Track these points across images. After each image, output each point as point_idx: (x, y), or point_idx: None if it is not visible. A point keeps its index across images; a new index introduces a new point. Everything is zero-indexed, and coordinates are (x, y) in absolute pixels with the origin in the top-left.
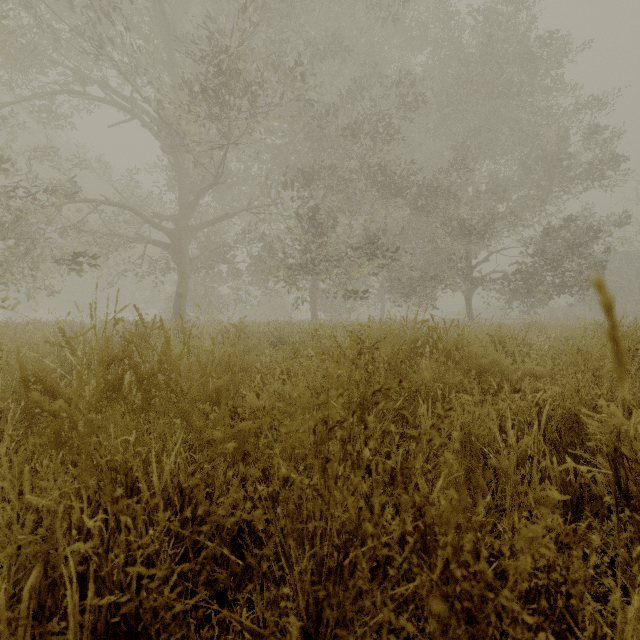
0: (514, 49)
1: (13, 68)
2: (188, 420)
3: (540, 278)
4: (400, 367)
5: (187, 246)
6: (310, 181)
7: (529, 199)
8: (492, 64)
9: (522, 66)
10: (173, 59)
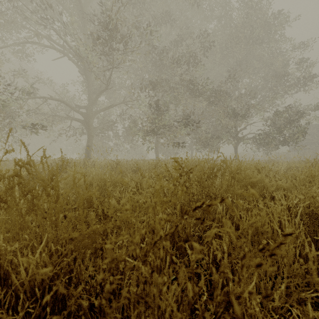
0: (259, 20)
1: (3, 30)
2: (55, 223)
3: (273, 137)
4: (204, 183)
5: (92, 121)
6: (155, 87)
7: (267, 97)
8: (248, 28)
9: (263, 28)
10: (85, 25)
